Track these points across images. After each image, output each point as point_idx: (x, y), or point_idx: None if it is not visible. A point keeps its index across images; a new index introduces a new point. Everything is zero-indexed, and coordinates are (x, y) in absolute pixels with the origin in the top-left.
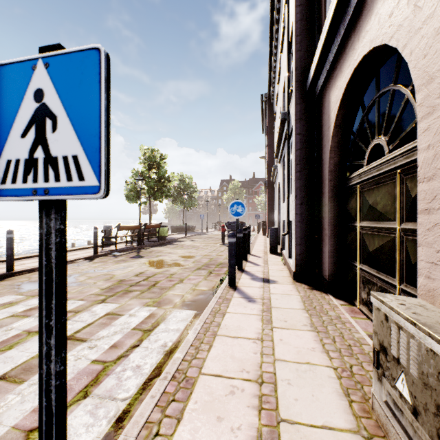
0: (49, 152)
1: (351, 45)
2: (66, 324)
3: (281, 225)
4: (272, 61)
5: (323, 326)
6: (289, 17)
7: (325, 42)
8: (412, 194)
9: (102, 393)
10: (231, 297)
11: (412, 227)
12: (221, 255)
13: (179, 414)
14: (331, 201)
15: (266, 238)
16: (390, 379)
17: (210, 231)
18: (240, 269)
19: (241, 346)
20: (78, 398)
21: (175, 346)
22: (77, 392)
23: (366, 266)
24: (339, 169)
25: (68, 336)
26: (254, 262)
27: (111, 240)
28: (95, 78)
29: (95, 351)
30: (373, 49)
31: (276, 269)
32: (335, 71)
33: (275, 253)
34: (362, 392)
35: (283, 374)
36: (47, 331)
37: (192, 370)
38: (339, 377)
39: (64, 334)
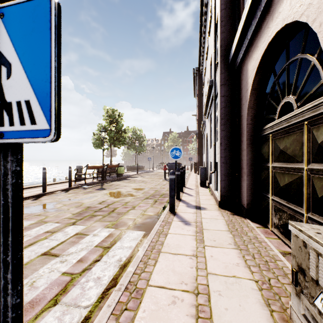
0: (4, 98)
1: (266, 25)
2: (22, 259)
3: (208, 165)
4: (201, 43)
5: (244, 244)
6: (215, 7)
7: (244, 24)
8: (319, 141)
9: (68, 301)
10: (171, 221)
11: (318, 167)
12: (163, 188)
13: (130, 321)
14: (249, 147)
15: (197, 175)
16: (308, 296)
17: (155, 169)
18: (178, 199)
19: (180, 262)
20: (49, 305)
21: (128, 260)
22: (49, 300)
23: (277, 197)
24: (255, 122)
25: (45, 252)
26: (189, 193)
27: (81, 177)
28: (45, 25)
29: (65, 265)
30: (285, 26)
31: (205, 199)
32: (252, 47)
33: (204, 186)
34: (280, 302)
35: (215, 286)
36: (4, 266)
37: (141, 282)
38: (260, 289)
39: (21, 268)
